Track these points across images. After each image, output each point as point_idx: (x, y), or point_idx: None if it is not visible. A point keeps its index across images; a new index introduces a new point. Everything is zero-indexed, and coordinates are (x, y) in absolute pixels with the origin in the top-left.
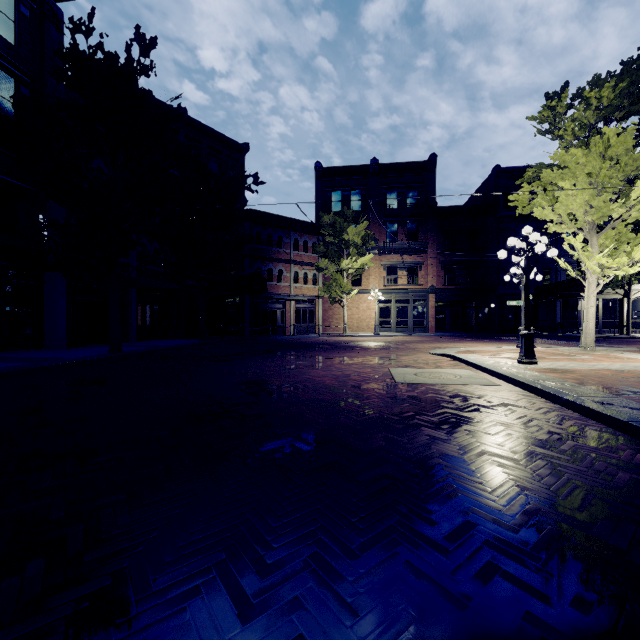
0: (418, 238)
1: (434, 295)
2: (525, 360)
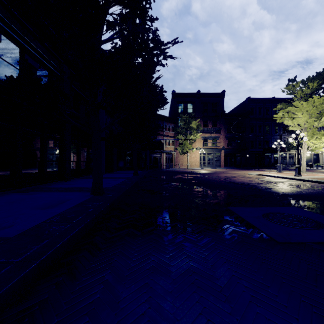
0: (216, 126)
1: (224, 151)
2: (298, 175)
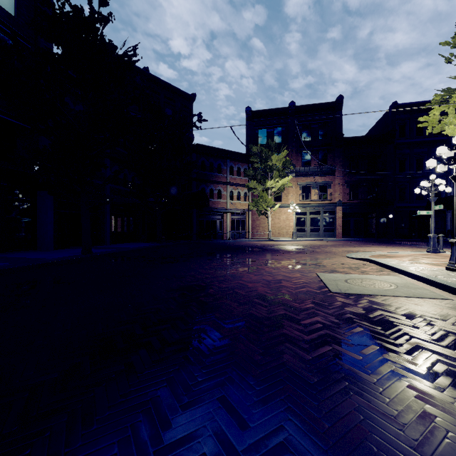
0: (327, 163)
1: (341, 208)
2: None
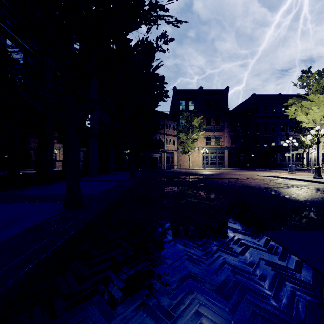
0: (220, 124)
1: (227, 150)
2: (318, 177)
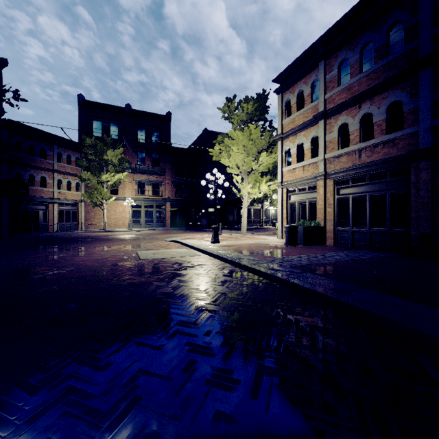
0: (159, 165)
1: (170, 203)
2: (214, 241)
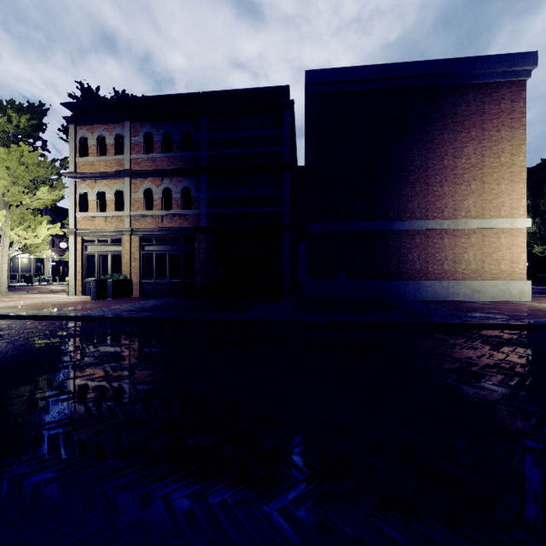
0: None
1: None
2: None
